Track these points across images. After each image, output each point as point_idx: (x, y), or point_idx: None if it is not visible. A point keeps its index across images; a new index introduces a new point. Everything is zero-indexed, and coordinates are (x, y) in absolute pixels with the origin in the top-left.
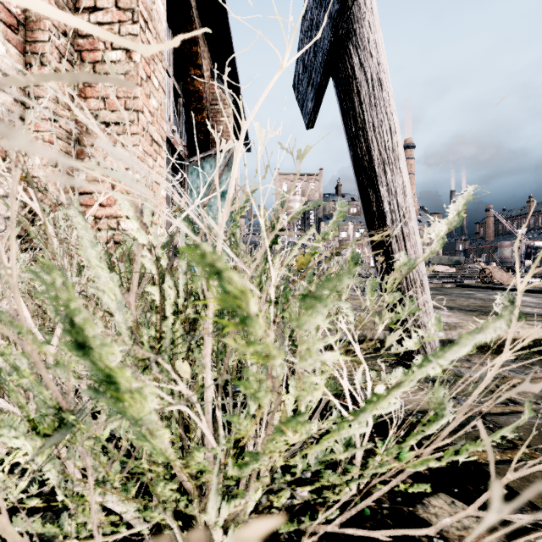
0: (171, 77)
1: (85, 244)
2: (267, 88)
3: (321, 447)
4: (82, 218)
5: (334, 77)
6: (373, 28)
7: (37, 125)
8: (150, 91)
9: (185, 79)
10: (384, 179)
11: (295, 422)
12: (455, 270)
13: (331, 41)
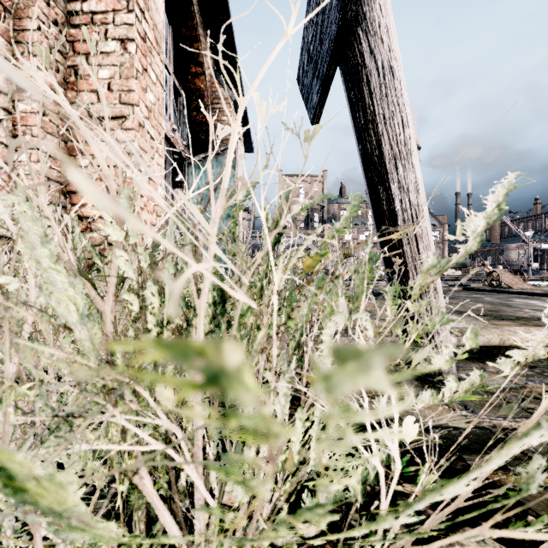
0: (171, 74)
1: (32, 240)
2: (269, 59)
3: (346, 535)
4: (28, 207)
5: (342, 66)
6: (385, 11)
7: (25, 119)
8: (146, 85)
9: (185, 77)
10: (396, 176)
11: (310, 514)
12: (461, 273)
13: (339, 26)
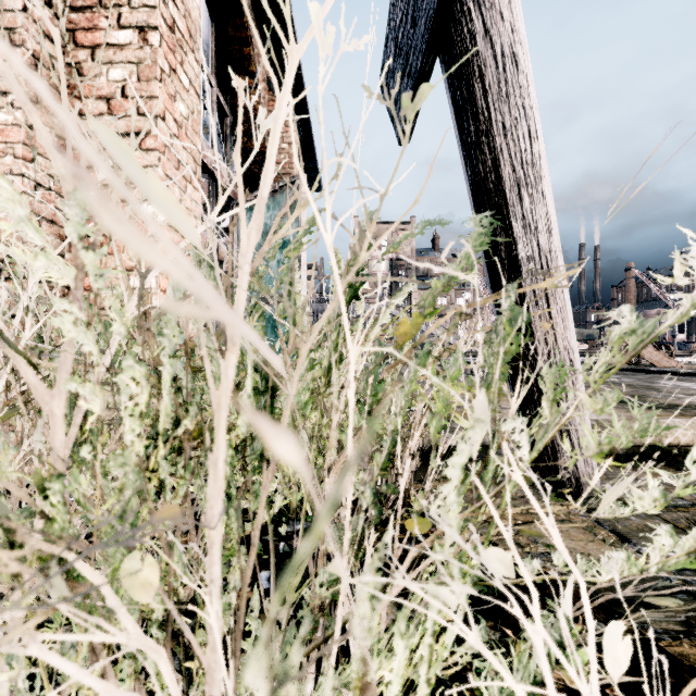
0: (214, 88)
1: None
2: None
3: None
4: None
5: (444, 55)
6: None
7: (5, 134)
8: (175, 91)
9: (233, 91)
10: (519, 210)
11: None
12: (587, 347)
13: None
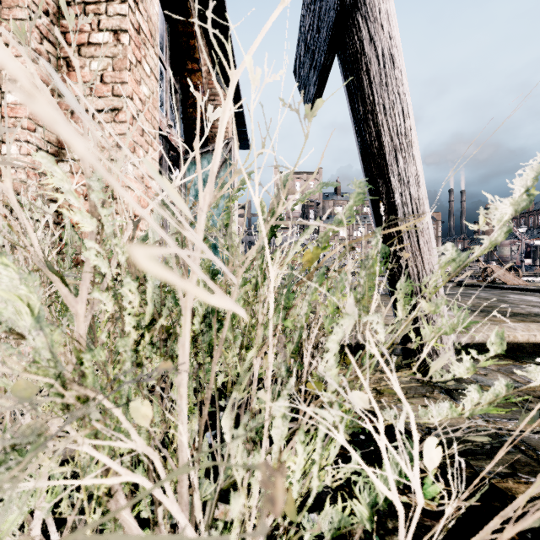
0: (167, 71)
1: None
2: (264, 27)
3: None
4: None
5: (340, 54)
6: None
7: (15, 111)
8: (140, 77)
9: (182, 73)
10: (396, 168)
11: None
12: None
13: (338, 12)
